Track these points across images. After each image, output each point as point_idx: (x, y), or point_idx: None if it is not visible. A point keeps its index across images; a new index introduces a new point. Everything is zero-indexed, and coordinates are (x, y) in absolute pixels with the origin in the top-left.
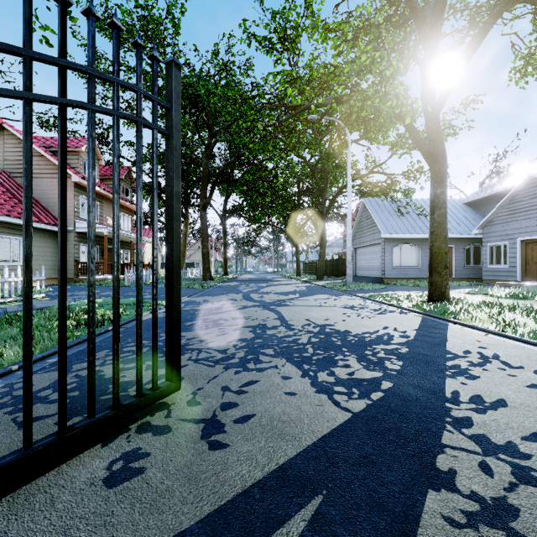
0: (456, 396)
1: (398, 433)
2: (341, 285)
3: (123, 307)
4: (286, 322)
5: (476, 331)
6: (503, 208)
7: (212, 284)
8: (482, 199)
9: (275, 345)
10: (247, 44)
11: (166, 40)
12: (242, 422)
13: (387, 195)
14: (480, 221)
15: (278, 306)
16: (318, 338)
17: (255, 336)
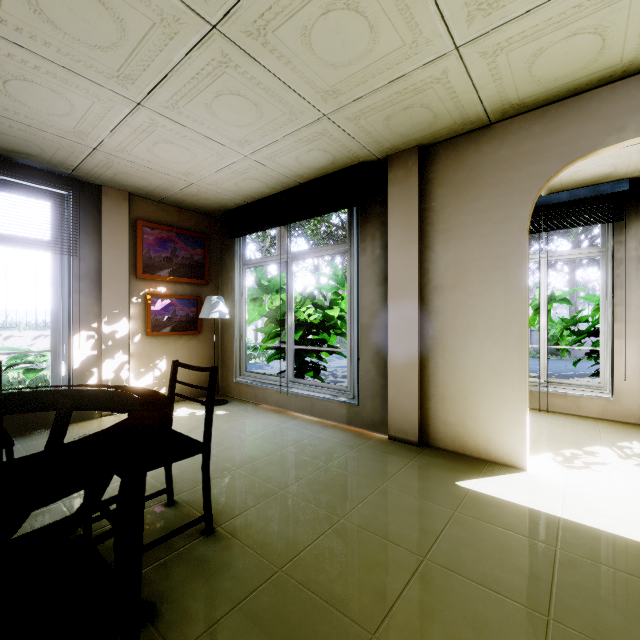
0: None
1: None
2: None
3: None
4: None
5: None
6: None
7: None
8: None
9: None
10: None
11: None
12: None
13: None
14: None
15: None
16: None
17: None
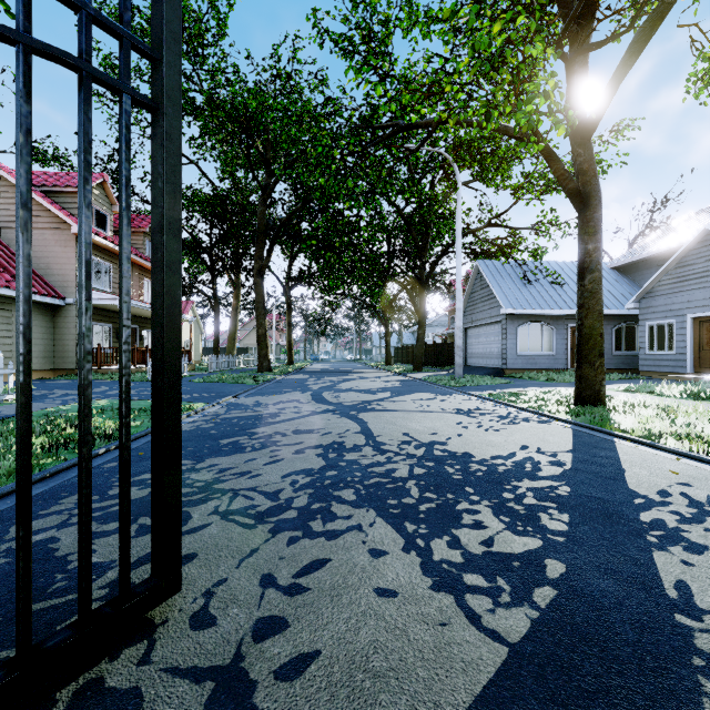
0: (686, 595)
1: (612, 707)
2: (447, 379)
3: (134, 414)
4: (374, 439)
5: (660, 453)
6: (667, 274)
7: (270, 377)
8: (637, 262)
9: (358, 481)
10: (319, 43)
11: (205, 38)
12: (291, 676)
13: (509, 255)
14: (634, 292)
15: (362, 412)
16: (424, 468)
17: (326, 463)
